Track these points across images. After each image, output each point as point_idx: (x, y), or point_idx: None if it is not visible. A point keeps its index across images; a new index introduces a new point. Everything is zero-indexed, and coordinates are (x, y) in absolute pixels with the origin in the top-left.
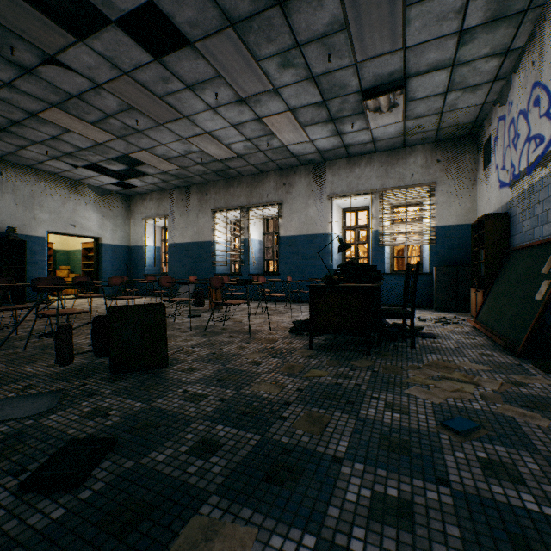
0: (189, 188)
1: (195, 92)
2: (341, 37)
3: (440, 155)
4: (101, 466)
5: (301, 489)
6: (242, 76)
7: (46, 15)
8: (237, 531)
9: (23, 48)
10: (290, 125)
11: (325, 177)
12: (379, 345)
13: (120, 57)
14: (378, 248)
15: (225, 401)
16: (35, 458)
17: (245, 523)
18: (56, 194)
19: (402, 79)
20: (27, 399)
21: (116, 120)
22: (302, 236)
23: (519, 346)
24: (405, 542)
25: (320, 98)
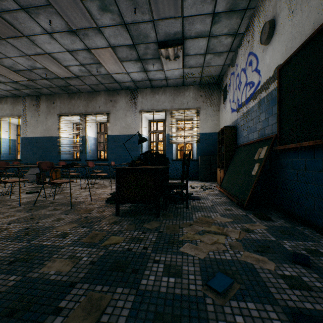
0: (39, 97)
1: (30, 15)
2: None
3: (202, 92)
4: None
5: None
6: (70, 9)
7: None
8: None
9: None
10: (112, 58)
11: (138, 99)
12: (166, 208)
13: None
14: (169, 144)
15: None
16: None
17: None
18: None
19: (182, 39)
20: None
21: None
22: (123, 135)
23: (245, 203)
24: None
25: (131, 42)
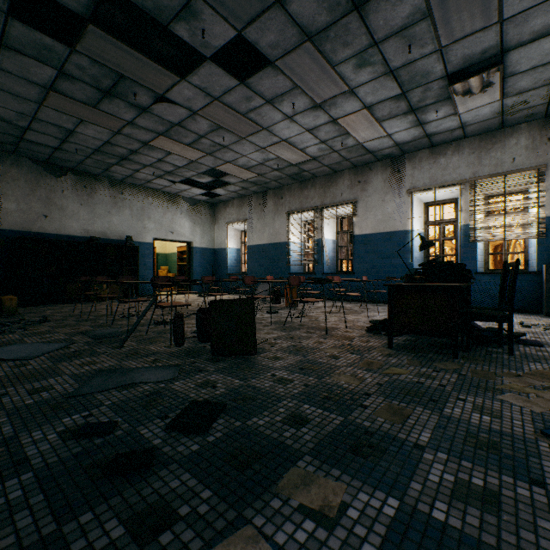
0: (266, 193)
1: (273, 105)
2: (423, 25)
3: None
4: (217, 421)
5: (384, 464)
6: (318, 83)
7: (160, 64)
8: (329, 483)
9: (142, 93)
10: (366, 122)
11: (404, 171)
12: (467, 349)
13: (212, 86)
14: (468, 244)
15: (309, 386)
16: (172, 410)
17: (335, 479)
18: (159, 206)
19: (498, 54)
20: (157, 369)
21: (207, 139)
22: (378, 234)
23: None
24: (490, 523)
25: (399, 91)
